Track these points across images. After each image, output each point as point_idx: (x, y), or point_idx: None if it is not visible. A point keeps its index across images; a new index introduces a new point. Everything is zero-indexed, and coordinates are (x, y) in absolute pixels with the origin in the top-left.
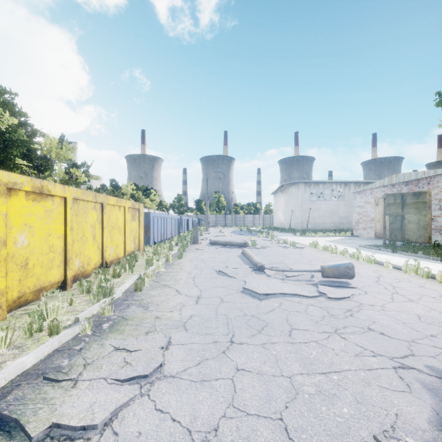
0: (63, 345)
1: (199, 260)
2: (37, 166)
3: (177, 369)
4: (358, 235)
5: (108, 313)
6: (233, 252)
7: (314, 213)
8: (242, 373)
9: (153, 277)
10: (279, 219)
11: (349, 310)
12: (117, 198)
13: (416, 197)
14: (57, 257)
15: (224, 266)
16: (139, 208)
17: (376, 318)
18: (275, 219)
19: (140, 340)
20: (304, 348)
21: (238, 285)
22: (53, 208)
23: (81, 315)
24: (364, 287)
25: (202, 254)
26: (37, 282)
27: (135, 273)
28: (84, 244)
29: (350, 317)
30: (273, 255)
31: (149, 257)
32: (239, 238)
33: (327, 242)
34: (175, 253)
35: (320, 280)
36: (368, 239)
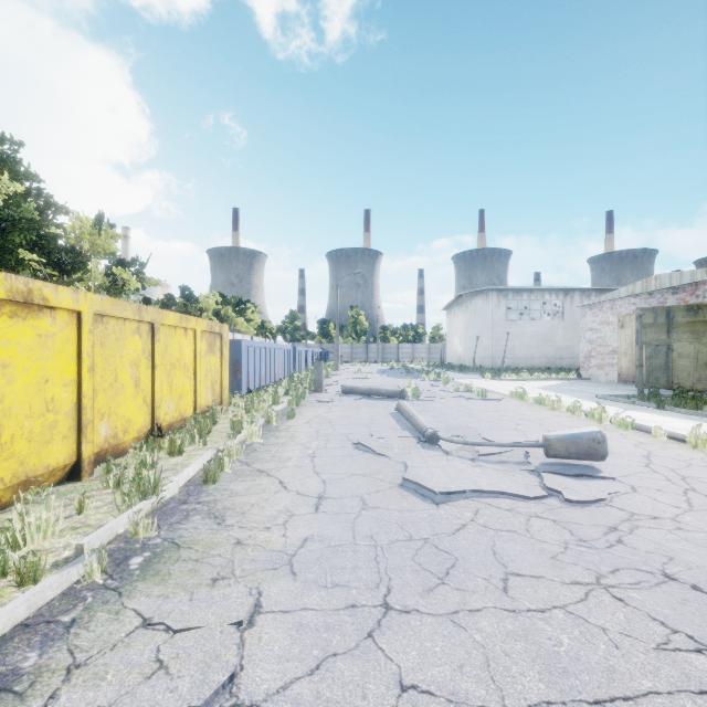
0: (38, 611)
1: (324, 422)
2: (59, 263)
3: (269, 685)
4: (588, 377)
5: (145, 533)
6: (382, 407)
7: (514, 340)
8: (412, 698)
9: (241, 456)
10: (455, 351)
11: (612, 529)
12: (180, 315)
13: (693, 314)
14: (63, 420)
15: (366, 434)
16: (222, 332)
17: (671, 549)
18: (449, 351)
19: (197, 602)
20: (542, 626)
21: (393, 472)
22: (54, 332)
23: (89, 539)
24: (628, 477)
25: (329, 411)
26: (20, 469)
27: (209, 445)
28: (117, 395)
29: (619, 545)
30: (450, 412)
31: (237, 416)
32: (390, 382)
33: (538, 390)
34: (283, 408)
35: (542, 463)
36: (607, 385)
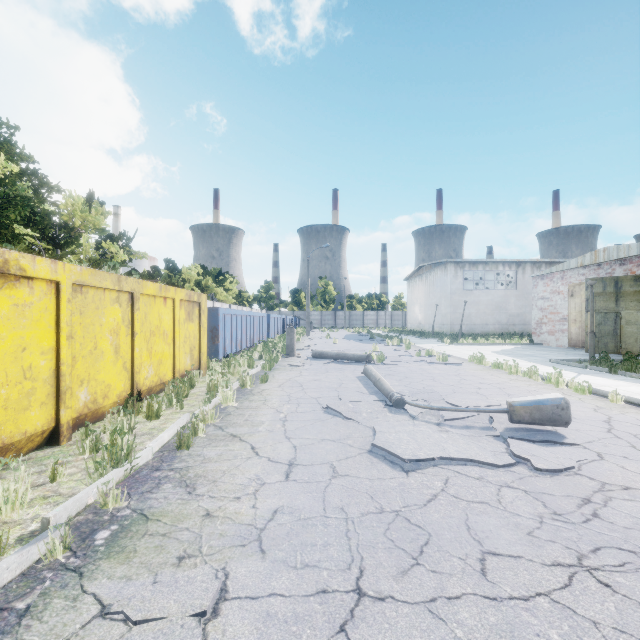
0: None
1: (295, 386)
2: (53, 238)
3: None
4: (540, 342)
5: (114, 504)
6: (349, 371)
7: (470, 308)
8: None
9: (215, 420)
10: (415, 318)
11: (585, 500)
12: (159, 285)
13: (639, 284)
14: (41, 387)
15: (335, 398)
16: (200, 301)
17: None
18: (410, 318)
19: (160, 586)
20: (527, 618)
21: (362, 437)
22: (32, 301)
23: (55, 512)
24: (593, 444)
25: (300, 374)
26: None
27: (186, 409)
28: (97, 362)
29: (595, 520)
30: (413, 376)
31: (213, 380)
32: (356, 347)
33: (494, 354)
34: (258, 372)
35: (506, 428)
36: (558, 350)
